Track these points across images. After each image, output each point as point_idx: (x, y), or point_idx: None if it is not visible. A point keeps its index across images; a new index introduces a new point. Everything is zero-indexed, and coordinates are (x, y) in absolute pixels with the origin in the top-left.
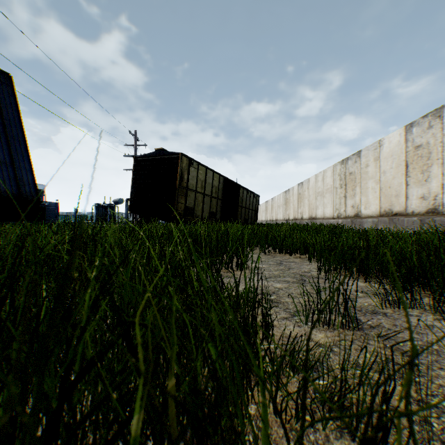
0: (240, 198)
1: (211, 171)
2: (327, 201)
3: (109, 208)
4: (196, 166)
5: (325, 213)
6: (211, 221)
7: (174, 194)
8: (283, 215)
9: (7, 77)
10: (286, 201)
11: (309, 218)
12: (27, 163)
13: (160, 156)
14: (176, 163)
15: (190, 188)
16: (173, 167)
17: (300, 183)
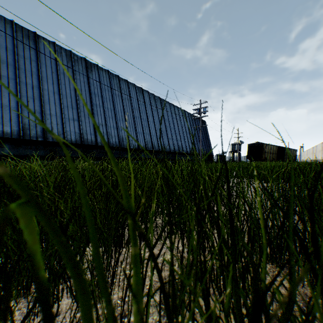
0: (285, 152)
1: (272, 145)
2: (319, 154)
3: (221, 155)
4: (267, 145)
5: (319, 158)
6: (272, 161)
7: (261, 154)
8: (311, 158)
9: (205, 122)
10: (312, 152)
11: (317, 160)
12: (210, 145)
13: (256, 144)
14: (262, 146)
15: (265, 152)
16: (261, 147)
17: (315, 146)
